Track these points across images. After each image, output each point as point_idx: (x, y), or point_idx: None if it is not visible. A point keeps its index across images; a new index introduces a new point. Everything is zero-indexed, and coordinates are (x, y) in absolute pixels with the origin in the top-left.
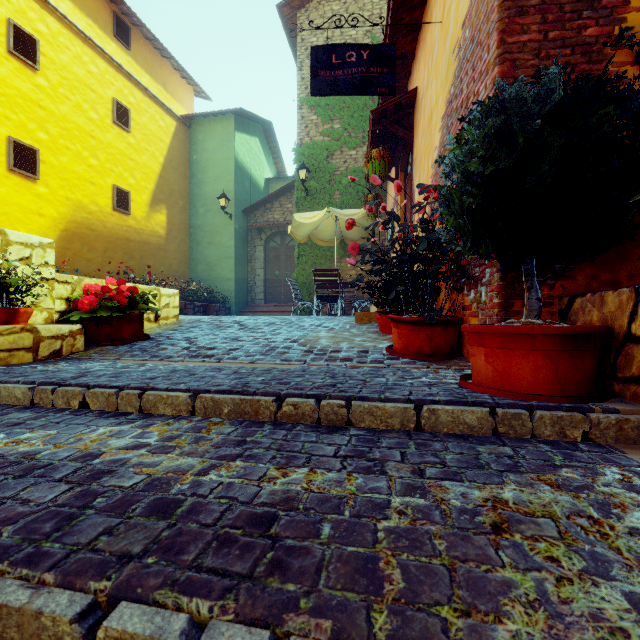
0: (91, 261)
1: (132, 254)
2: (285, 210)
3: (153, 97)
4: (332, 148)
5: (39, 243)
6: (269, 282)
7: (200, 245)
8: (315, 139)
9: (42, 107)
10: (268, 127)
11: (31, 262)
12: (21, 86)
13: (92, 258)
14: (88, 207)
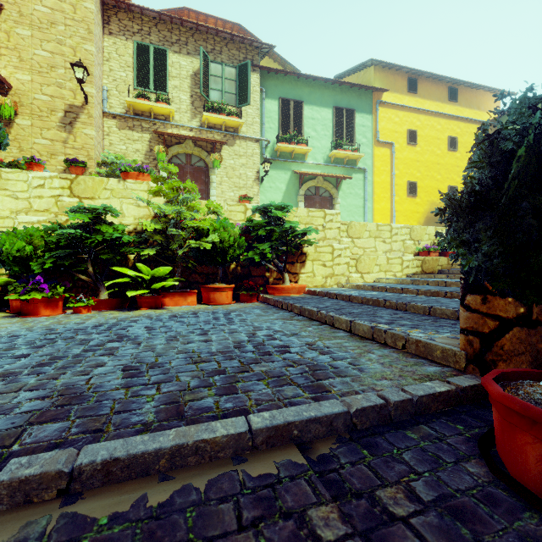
0: None
1: None
2: None
3: (470, 120)
4: None
5: None
6: None
7: None
8: None
9: (418, 161)
10: None
11: None
12: (411, 156)
13: None
14: (436, 202)
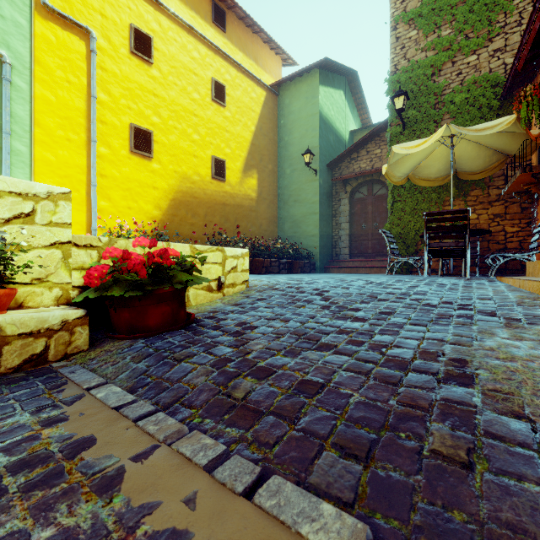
0: (194, 225)
1: (228, 217)
2: (372, 157)
3: (245, 72)
4: (439, 62)
5: (48, 193)
6: (354, 236)
7: (287, 204)
8: (414, 59)
9: (156, 95)
10: (353, 78)
11: (34, 220)
12: (140, 80)
13: (195, 222)
14: (191, 178)
